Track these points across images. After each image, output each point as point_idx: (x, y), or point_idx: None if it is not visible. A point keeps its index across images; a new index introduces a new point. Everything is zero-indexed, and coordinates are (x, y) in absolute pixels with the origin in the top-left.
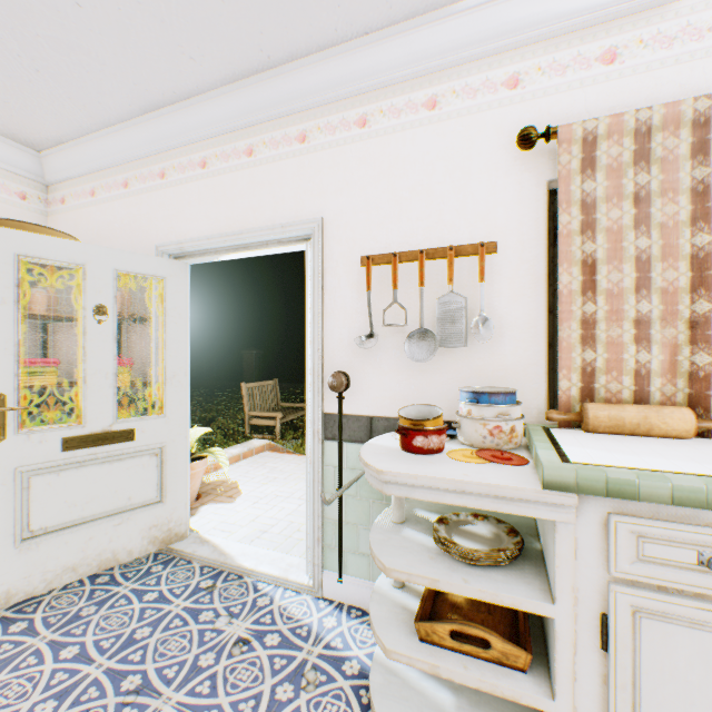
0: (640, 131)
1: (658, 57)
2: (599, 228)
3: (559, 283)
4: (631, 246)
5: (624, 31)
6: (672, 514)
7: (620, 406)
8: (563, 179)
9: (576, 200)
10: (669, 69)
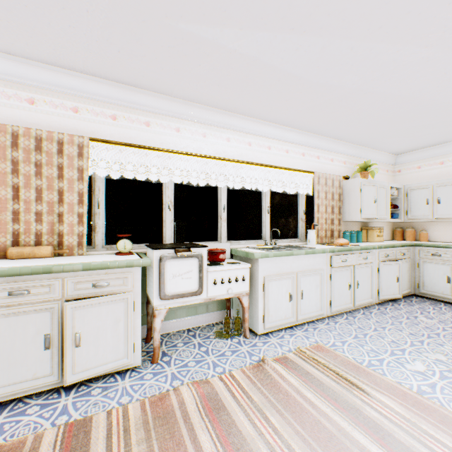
0: (38, 138)
1: (52, 110)
2: (21, 173)
3: (1, 194)
4: (35, 183)
5: (39, 94)
6: (0, 281)
7: (25, 247)
8: (3, 148)
9: (10, 159)
10: (57, 117)
